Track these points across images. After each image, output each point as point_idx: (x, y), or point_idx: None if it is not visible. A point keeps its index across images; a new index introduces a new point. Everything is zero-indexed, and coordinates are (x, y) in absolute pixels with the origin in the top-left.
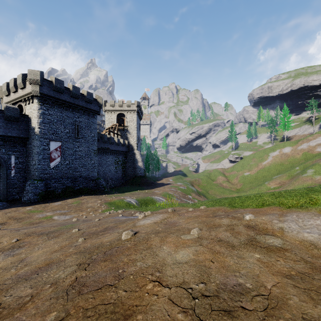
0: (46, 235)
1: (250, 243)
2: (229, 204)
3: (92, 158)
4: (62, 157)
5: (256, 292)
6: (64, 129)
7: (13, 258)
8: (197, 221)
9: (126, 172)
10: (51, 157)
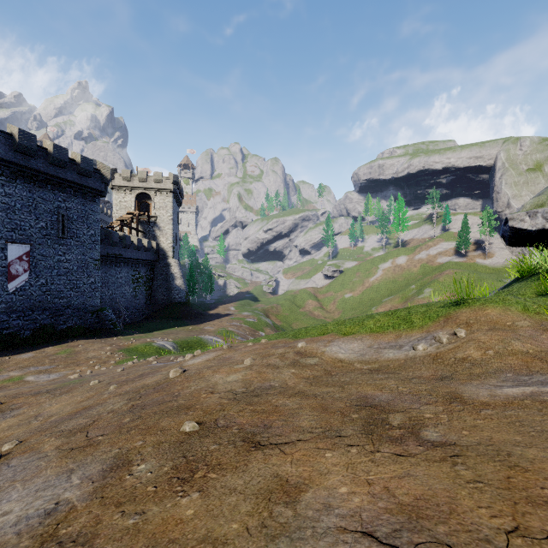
0: (48, 394)
1: (293, 363)
2: (293, 336)
3: (91, 274)
4: (32, 272)
5: (279, 387)
6: (36, 222)
7: (16, 417)
8: (254, 354)
9: (154, 297)
10: (10, 272)
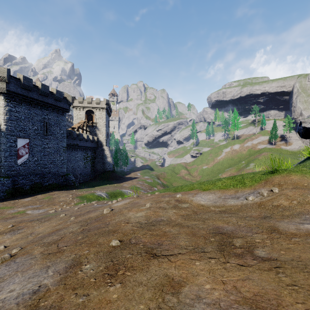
0: (37, 221)
1: (174, 207)
2: (174, 190)
3: (61, 155)
4: (30, 154)
5: (166, 220)
6: (32, 126)
7: (20, 234)
8: (151, 200)
9: (95, 168)
10: (18, 154)
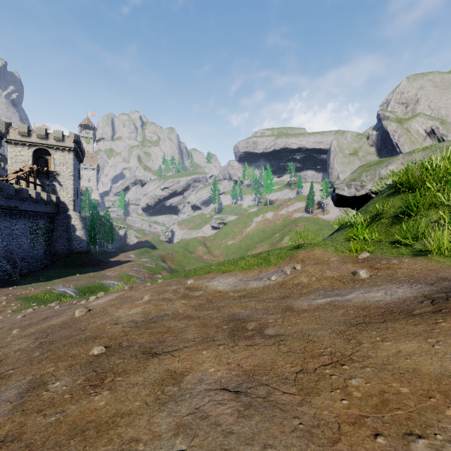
0: None
1: (183, 296)
2: (184, 276)
3: None
4: None
5: (172, 314)
6: None
7: None
8: (152, 291)
9: (53, 247)
10: None
